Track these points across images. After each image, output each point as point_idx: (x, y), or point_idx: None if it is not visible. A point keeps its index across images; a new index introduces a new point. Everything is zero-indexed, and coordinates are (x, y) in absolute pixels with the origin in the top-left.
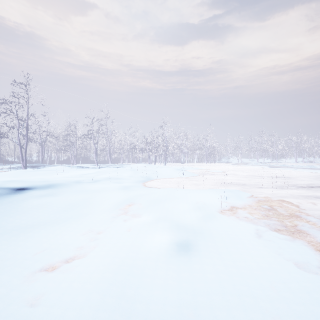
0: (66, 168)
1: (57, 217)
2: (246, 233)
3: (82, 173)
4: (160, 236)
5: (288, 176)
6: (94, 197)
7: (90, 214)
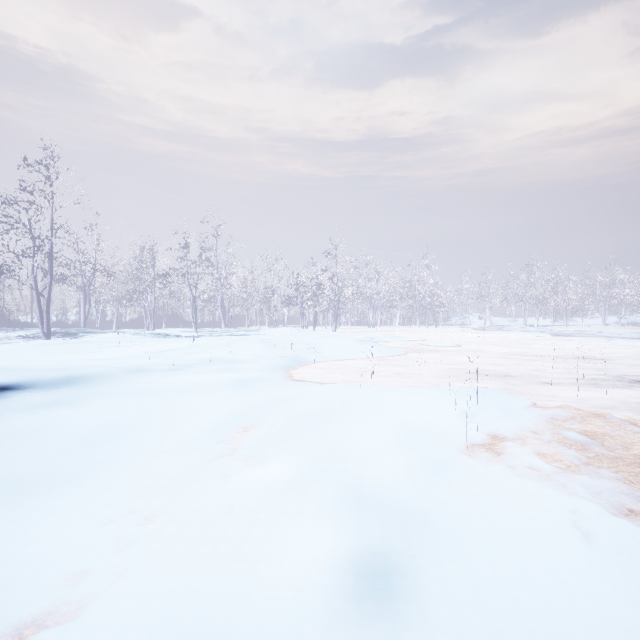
0: (130, 338)
1: (57, 467)
2: (549, 526)
3: (157, 348)
4: (310, 536)
5: (599, 356)
6: (165, 408)
7: (140, 458)
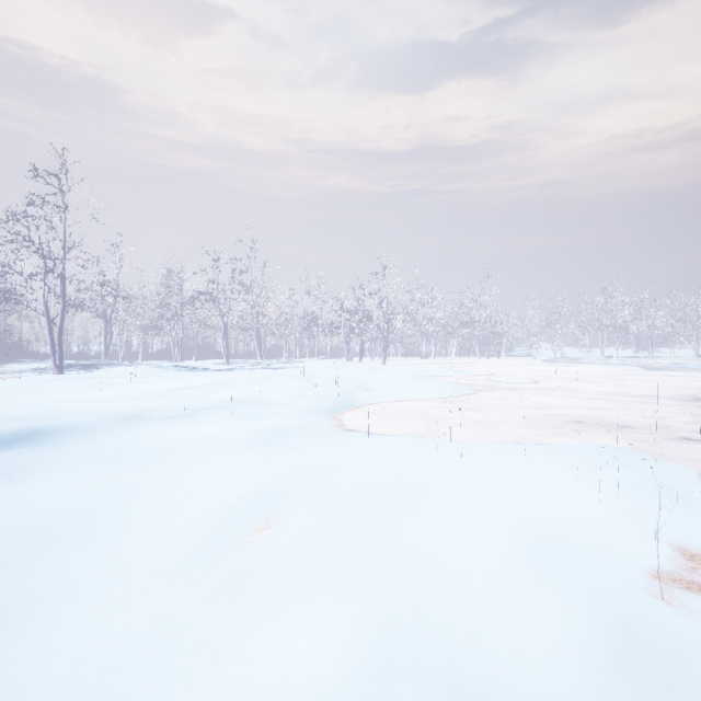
0: (150, 372)
1: None
2: None
3: (175, 385)
4: None
5: None
6: (152, 484)
7: (70, 605)
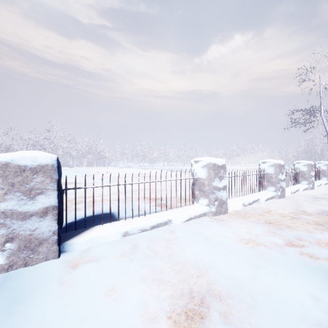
0: None
1: None
2: None
3: None
4: None
5: (146, 173)
6: None
7: None
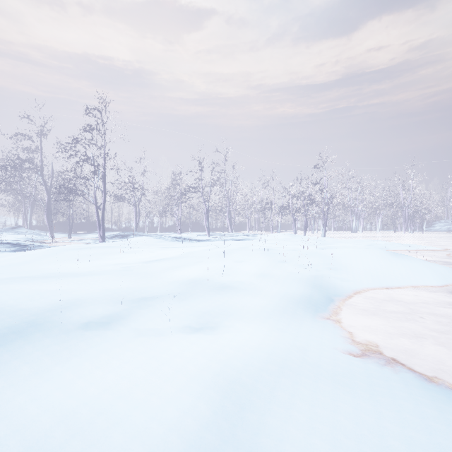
0: (152, 242)
1: None
2: None
3: (153, 257)
4: None
5: None
6: None
7: None
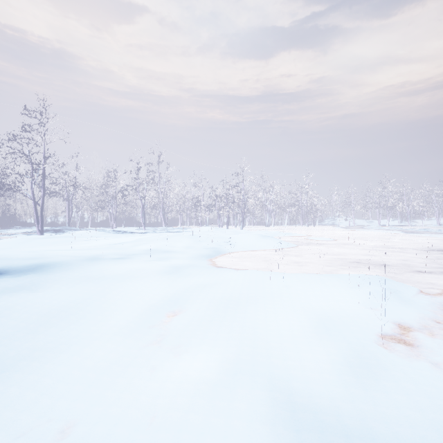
0: (97, 234)
1: None
2: None
3: (114, 241)
4: None
5: None
6: (109, 293)
7: (75, 347)
